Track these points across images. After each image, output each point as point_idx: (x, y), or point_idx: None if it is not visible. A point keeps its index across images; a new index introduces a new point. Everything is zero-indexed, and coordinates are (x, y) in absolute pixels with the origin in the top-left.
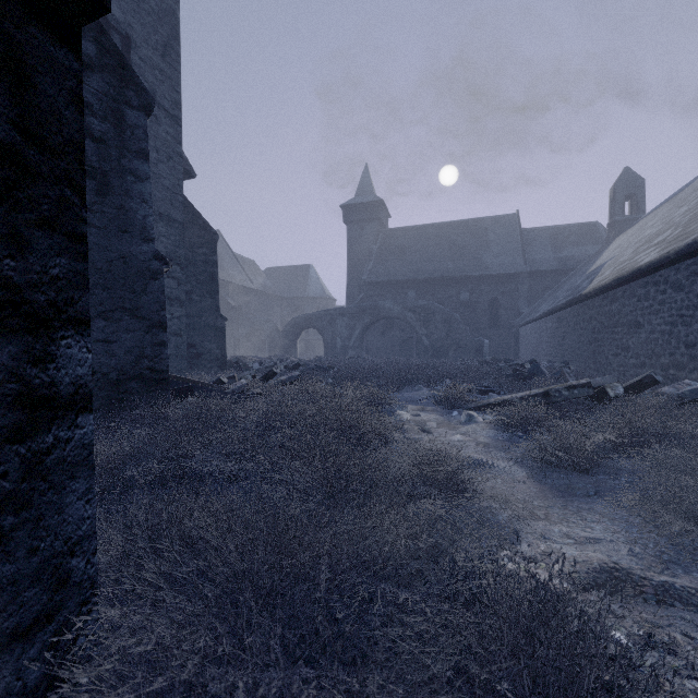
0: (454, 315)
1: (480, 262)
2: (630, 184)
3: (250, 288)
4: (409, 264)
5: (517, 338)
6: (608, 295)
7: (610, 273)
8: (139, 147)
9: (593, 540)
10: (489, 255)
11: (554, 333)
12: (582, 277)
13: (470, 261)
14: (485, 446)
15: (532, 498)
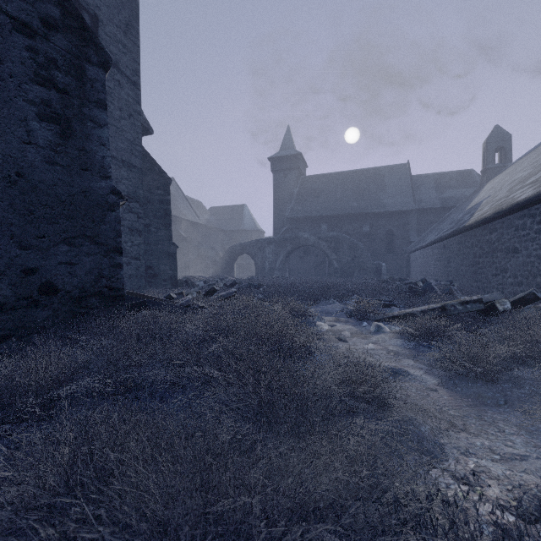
0: (358, 244)
1: (378, 201)
2: (500, 139)
3: (197, 223)
4: (322, 203)
5: (408, 262)
6: (487, 226)
7: (489, 208)
8: (98, 98)
9: (519, 457)
10: (385, 196)
11: (440, 257)
12: (463, 213)
13: (371, 201)
14: (395, 354)
15: (447, 407)
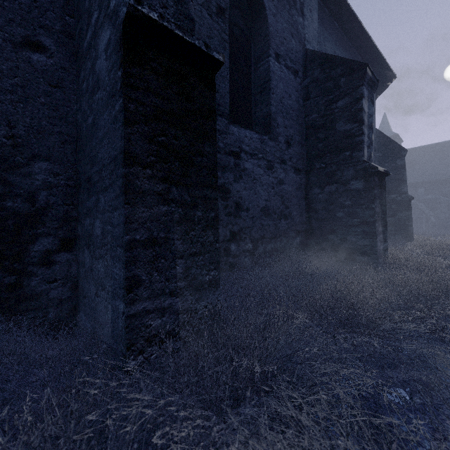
0: None
1: None
2: None
3: None
4: (419, 172)
5: None
6: None
7: None
8: None
9: None
10: None
11: None
12: None
13: None
14: None
15: None
